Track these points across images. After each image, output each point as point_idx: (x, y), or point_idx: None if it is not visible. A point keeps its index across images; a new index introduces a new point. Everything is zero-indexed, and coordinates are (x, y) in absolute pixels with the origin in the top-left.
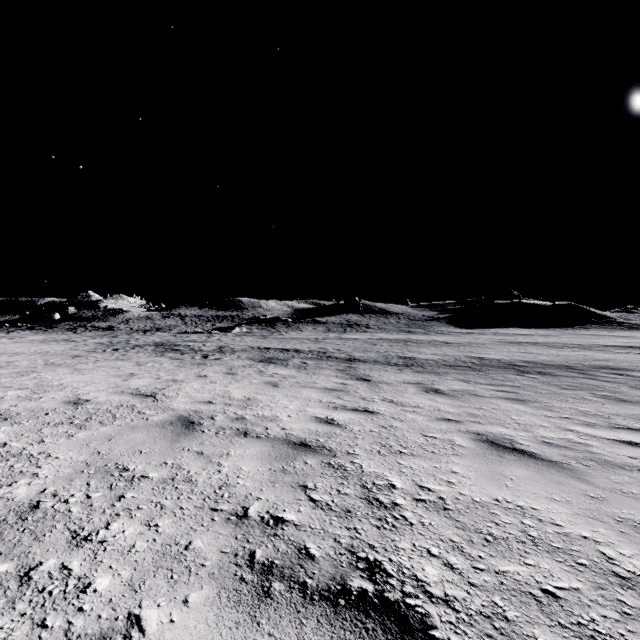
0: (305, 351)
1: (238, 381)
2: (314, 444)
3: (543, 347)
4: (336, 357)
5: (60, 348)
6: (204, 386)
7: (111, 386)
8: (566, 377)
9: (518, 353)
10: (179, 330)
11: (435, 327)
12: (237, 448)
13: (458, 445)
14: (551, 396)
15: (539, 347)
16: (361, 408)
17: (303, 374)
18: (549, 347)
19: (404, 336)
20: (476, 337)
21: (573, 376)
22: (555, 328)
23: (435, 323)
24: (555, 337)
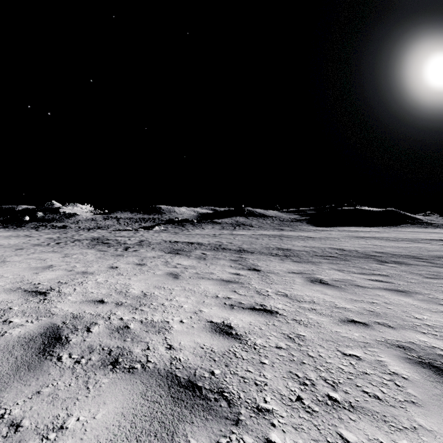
0: (205, 244)
1: (143, 272)
2: (206, 384)
3: (383, 240)
4: (229, 249)
5: (15, 242)
6: (108, 279)
7: (14, 281)
8: (419, 266)
9: (367, 245)
10: (114, 228)
11: (299, 226)
12: (87, 404)
13: (397, 375)
14: (424, 286)
15: (380, 240)
16: (258, 306)
17: (202, 264)
18: (387, 240)
19: (278, 232)
20: (330, 233)
21: (424, 265)
22: (383, 227)
23: (298, 223)
24: (386, 233)
